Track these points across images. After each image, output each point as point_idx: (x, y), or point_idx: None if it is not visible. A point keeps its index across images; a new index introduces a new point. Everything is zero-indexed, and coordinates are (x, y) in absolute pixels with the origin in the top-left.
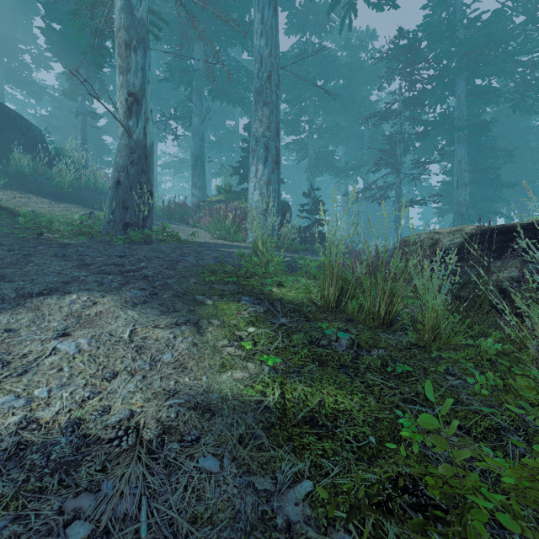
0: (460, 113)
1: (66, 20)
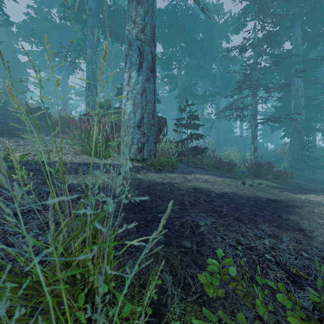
0: (297, 51)
1: None
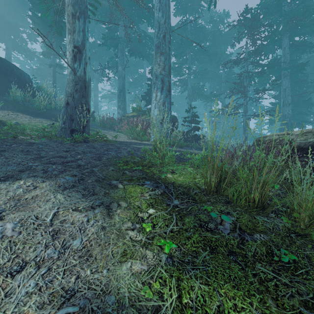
0: (285, 58)
1: (43, 10)
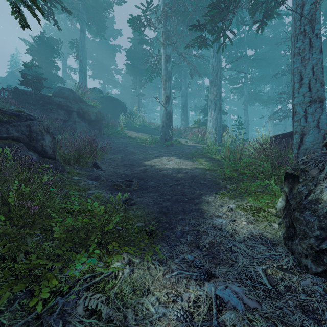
0: None
1: (133, 59)
